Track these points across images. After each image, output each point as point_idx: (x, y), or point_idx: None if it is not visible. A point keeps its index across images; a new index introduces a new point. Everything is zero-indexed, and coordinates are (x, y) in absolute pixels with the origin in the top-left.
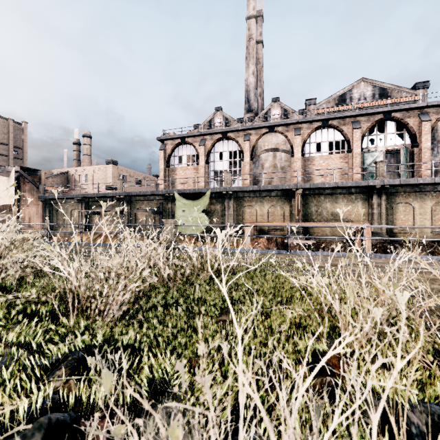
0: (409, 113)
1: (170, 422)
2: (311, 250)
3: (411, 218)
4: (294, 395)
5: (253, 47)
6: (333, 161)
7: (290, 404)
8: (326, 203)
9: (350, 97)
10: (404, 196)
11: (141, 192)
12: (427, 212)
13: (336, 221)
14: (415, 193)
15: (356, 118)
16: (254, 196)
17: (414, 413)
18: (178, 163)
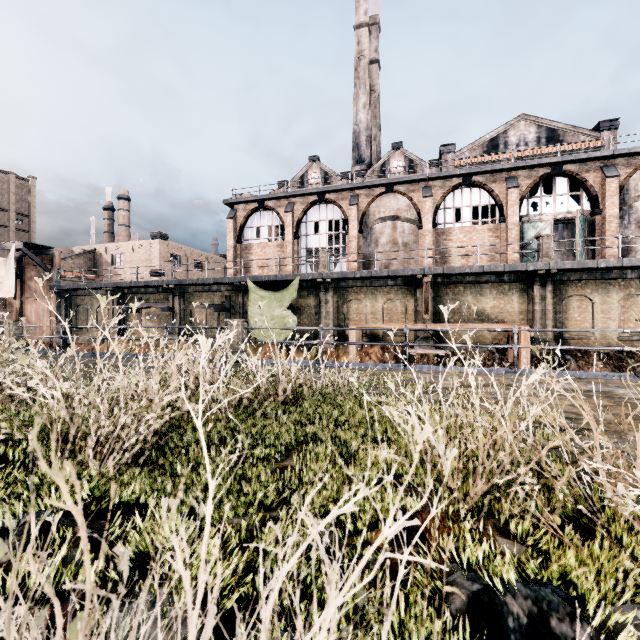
0: (588, 165)
1: (136, 612)
2: (445, 364)
3: (589, 317)
4: (276, 573)
5: (364, 68)
6: (479, 234)
7: (268, 586)
8: (466, 295)
9: (504, 142)
10: (579, 286)
11: (200, 279)
12: (612, 308)
13: (481, 321)
14: (595, 281)
15: (512, 173)
16: (362, 286)
17: (515, 599)
18: (254, 238)
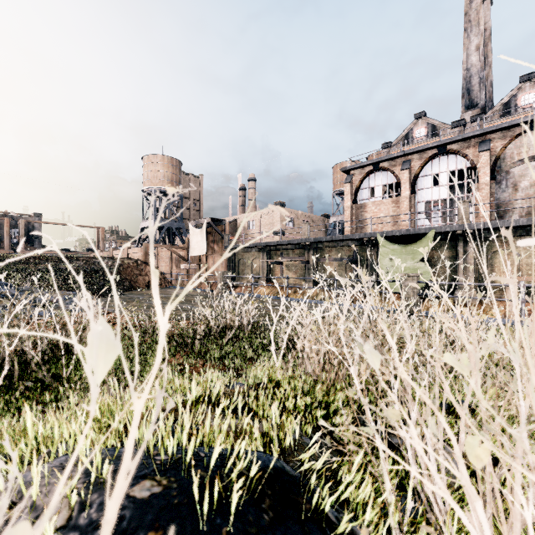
0: None
1: None
2: None
3: None
4: None
5: (477, 9)
6: None
7: None
8: None
9: None
10: None
11: (332, 237)
12: None
13: None
14: None
15: None
16: (513, 236)
17: None
18: (368, 198)
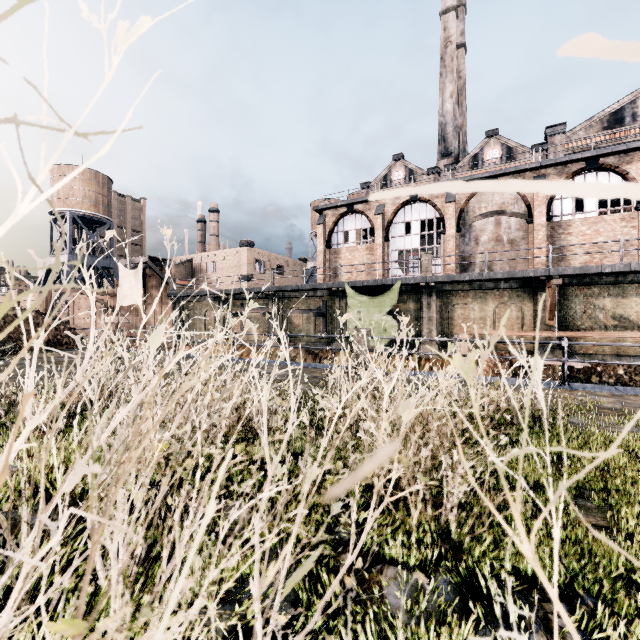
0: None
1: None
2: (576, 377)
3: None
4: None
5: (451, 55)
6: (608, 225)
7: None
8: (603, 298)
9: (632, 113)
10: None
11: (298, 285)
12: None
13: (623, 328)
14: None
15: None
16: (469, 289)
17: None
18: (343, 242)
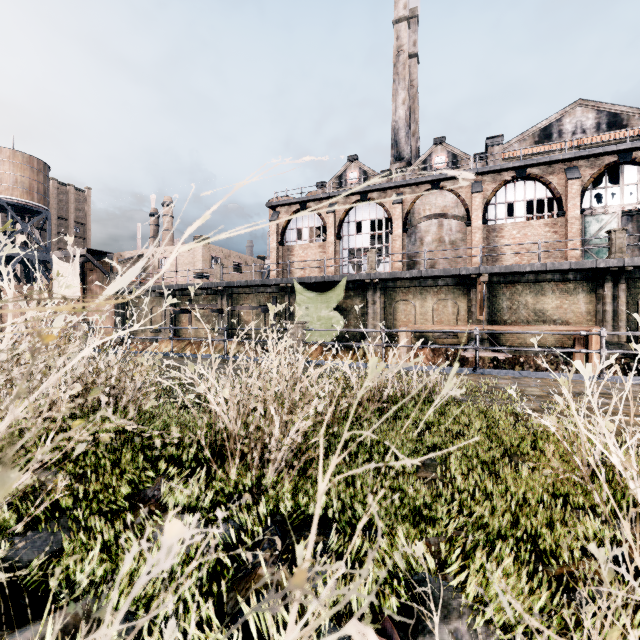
0: None
1: None
2: (502, 368)
3: None
4: None
5: (404, 63)
6: (534, 230)
7: None
8: (525, 295)
9: (558, 130)
10: None
11: (247, 281)
12: None
13: (542, 322)
14: None
15: (572, 163)
16: (411, 286)
17: None
18: (296, 240)
